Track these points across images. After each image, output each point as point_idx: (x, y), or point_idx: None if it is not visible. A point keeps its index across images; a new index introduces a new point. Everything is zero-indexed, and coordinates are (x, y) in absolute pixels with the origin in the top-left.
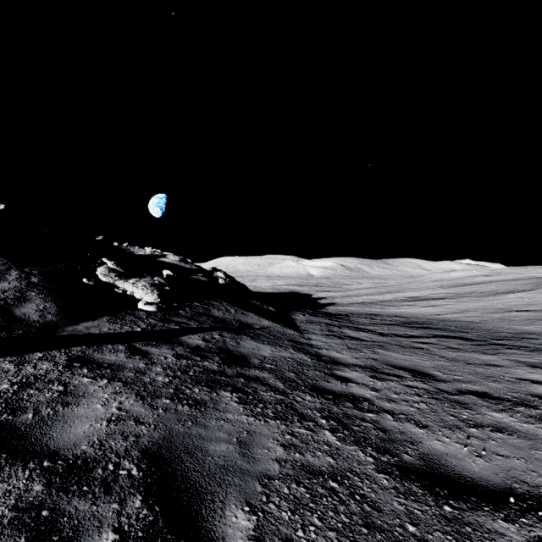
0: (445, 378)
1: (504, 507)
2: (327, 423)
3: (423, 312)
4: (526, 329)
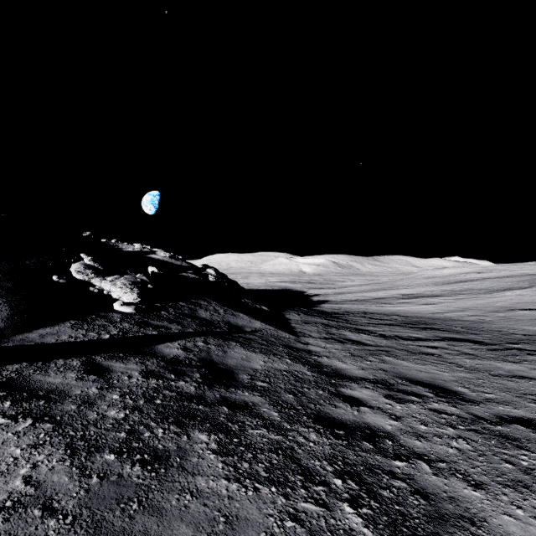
0: (475, 397)
1: None
2: (344, 487)
3: (421, 311)
4: None
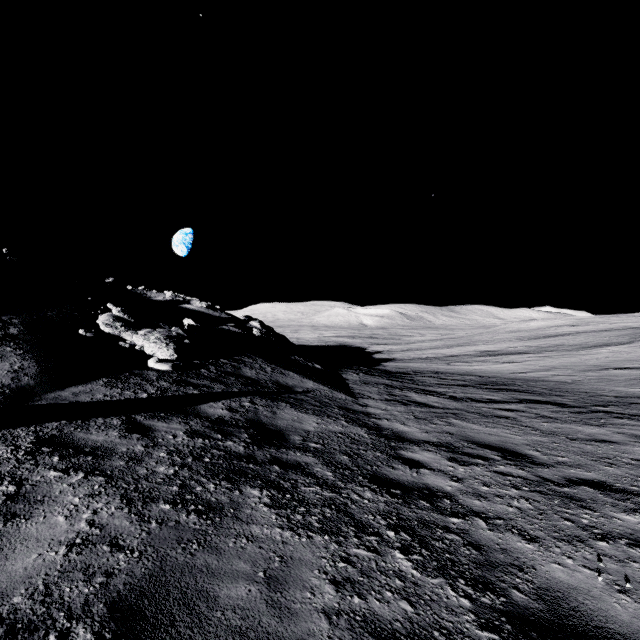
0: (546, 460)
1: None
2: (396, 538)
3: (501, 370)
4: (632, 392)
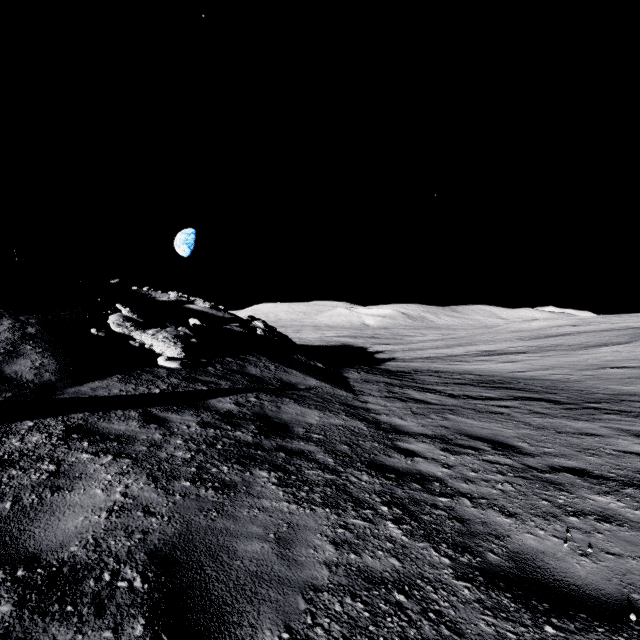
0: (533, 450)
1: (623, 628)
2: (389, 512)
3: (500, 369)
4: (625, 390)
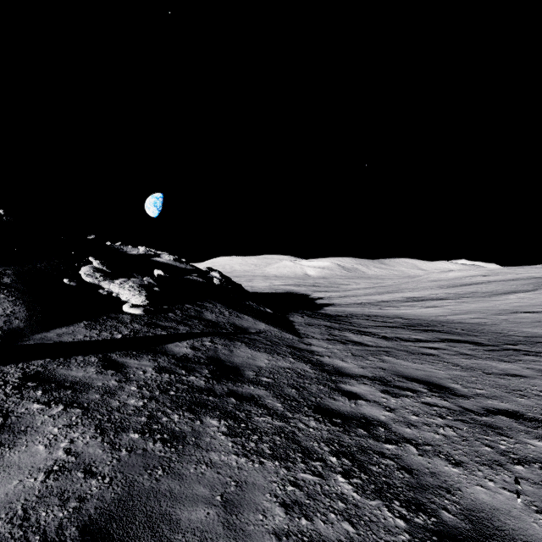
0: (466, 392)
1: None
2: (338, 463)
3: (424, 314)
4: (537, 332)
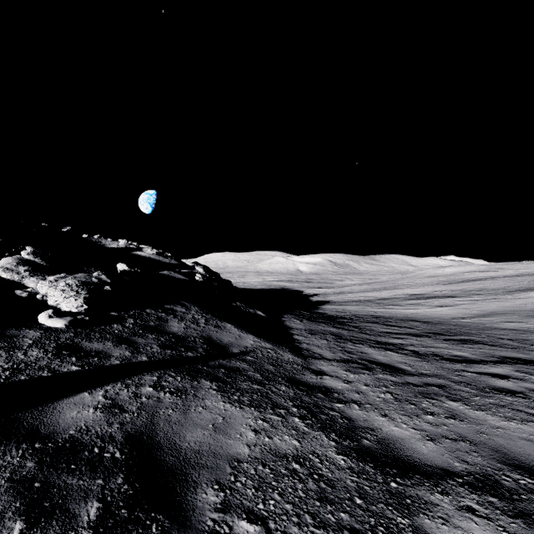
0: None
1: None
2: None
3: (440, 314)
4: None
